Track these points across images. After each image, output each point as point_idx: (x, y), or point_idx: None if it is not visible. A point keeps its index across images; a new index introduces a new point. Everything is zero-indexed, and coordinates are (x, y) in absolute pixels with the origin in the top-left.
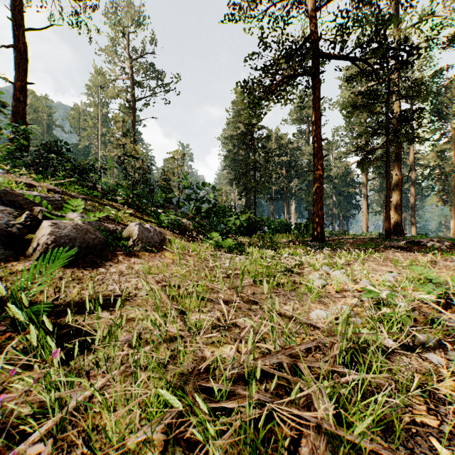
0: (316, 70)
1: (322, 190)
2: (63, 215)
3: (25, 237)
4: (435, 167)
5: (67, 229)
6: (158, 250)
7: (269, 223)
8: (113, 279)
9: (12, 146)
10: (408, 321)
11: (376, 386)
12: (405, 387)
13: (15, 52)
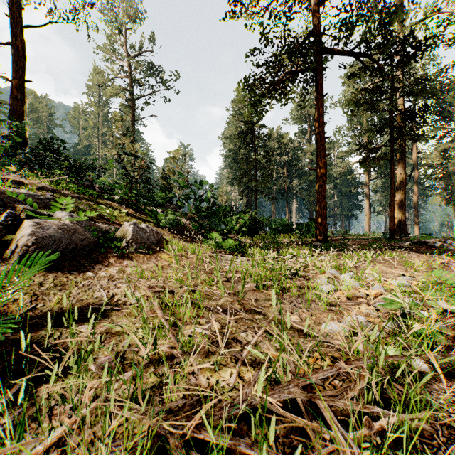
0: (318, 66)
1: (325, 189)
2: (50, 214)
3: (5, 238)
4: (438, 166)
5: (51, 230)
6: (154, 252)
7: (270, 223)
8: (101, 285)
9: (6, 143)
10: (441, 338)
11: (416, 430)
12: (454, 433)
13: (12, 49)
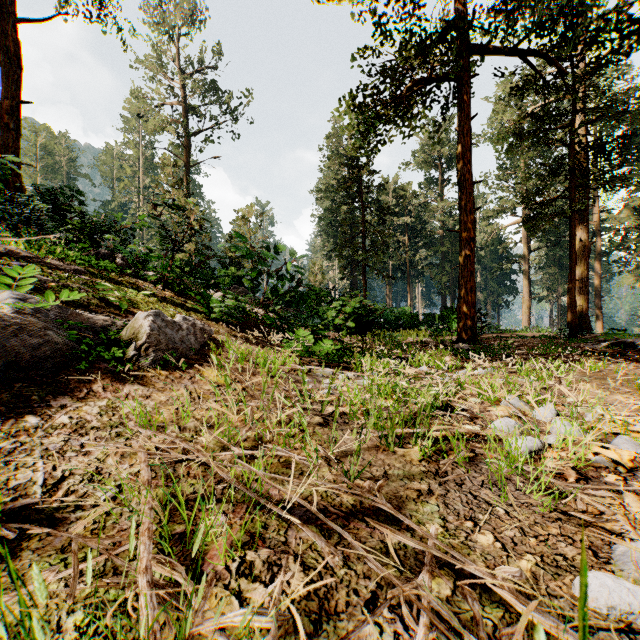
0: (463, 72)
1: (473, 262)
2: None
3: None
4: (632, 231)
5: None
6: (190, 365)
7: (385, 314)
8: (45, 449)
9: None
10: None
11: None
12: None
13: (2, 54)
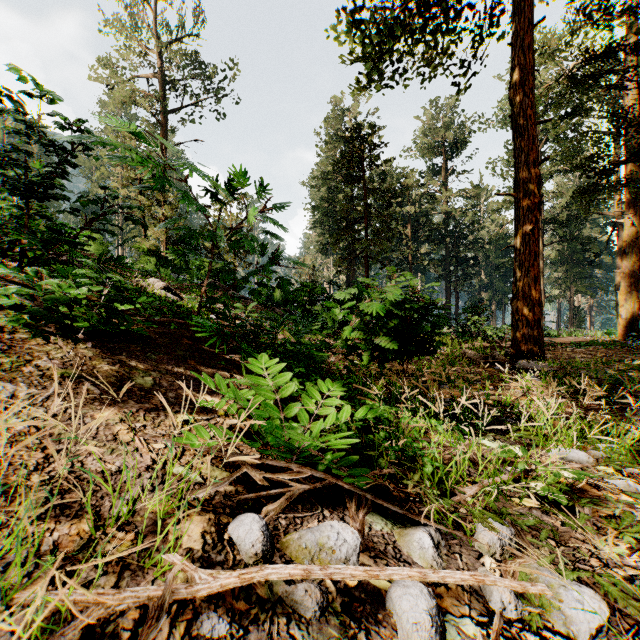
0: None
1: (538, 239)
2: None
3: None
4: None
5: None
6: None
7: None
8: None
9: None
10: None
11: None
12: None
13: None
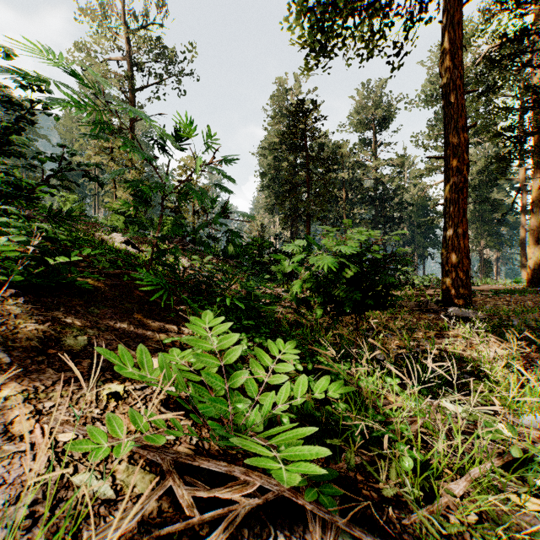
0: None
1: (466, 197)
2: None
3: None
4: None
5: None
6: None
7: None
8: None
9: None
10: None
11: None
12: None
13: None
